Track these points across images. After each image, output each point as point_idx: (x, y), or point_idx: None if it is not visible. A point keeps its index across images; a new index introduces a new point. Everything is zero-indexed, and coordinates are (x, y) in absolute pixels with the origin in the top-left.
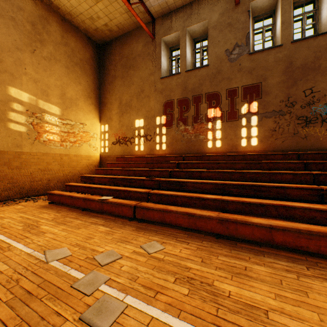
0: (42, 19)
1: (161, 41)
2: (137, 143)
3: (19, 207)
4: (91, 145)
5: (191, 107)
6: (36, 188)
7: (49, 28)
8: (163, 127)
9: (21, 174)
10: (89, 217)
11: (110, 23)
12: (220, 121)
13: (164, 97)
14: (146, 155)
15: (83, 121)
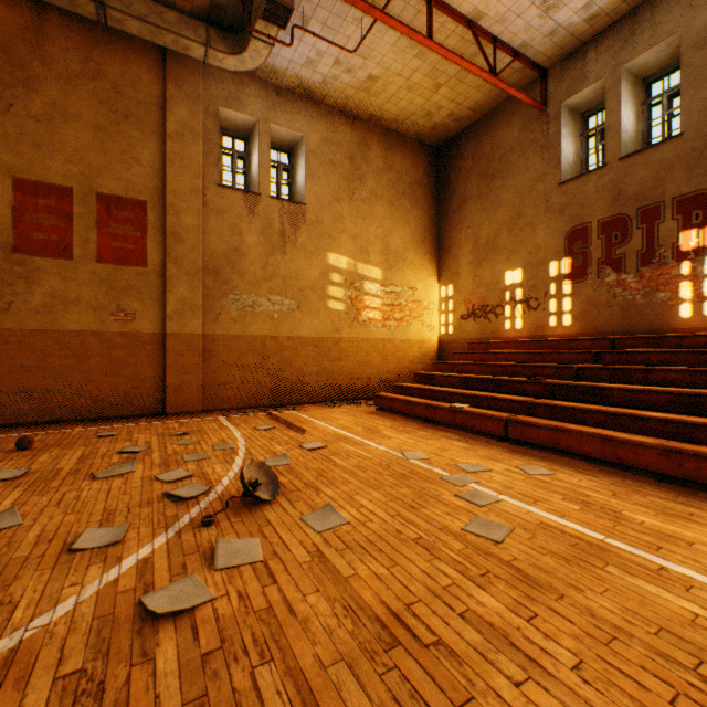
0: (360, 145)
1: (560, 110)
2: (509, 316)
3: (343, 410)
4: (425, 322)
5: (634, 232)
6: (354, 388)
7: (369, 155)
8: (564, 281)
9: (339, 369)
10: (436, 430)
11: (458, 109)
12: None
13: (567, 221)
14: (528, 338)
15: (412, 285)
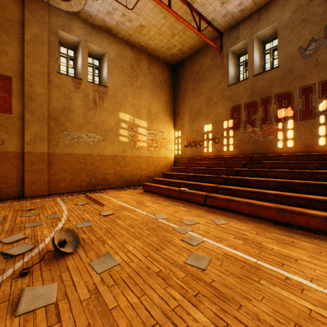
0: (136, 60)
1: (228, 52)
2: (206, 146)
3: (127, 192)
4: (168, 148)
5: (259, 109)
6: (133, 181)
7: (140, 65)
8: (230, 130)
9: (125, 171)
10: (172, 201)
11: (183, 47)
12: (292, 120)
13: (231, 103)
14: (214, 156)
15: (162, 130)
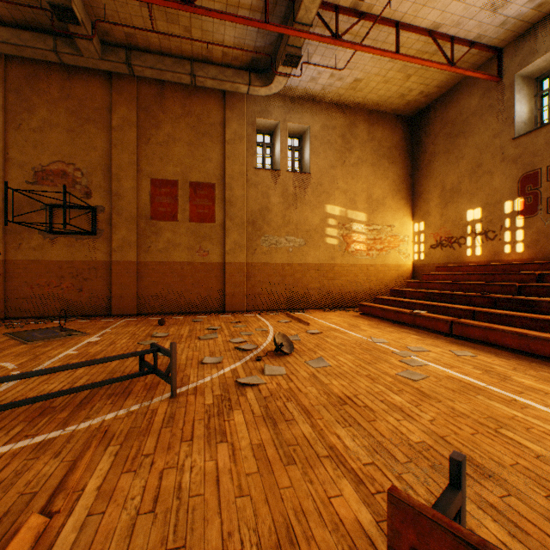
0: (349, 126)
1: (514, 79)
2: (470, 245)
3: (336, 314)
4: (400, 251)
5: None
6: (345, 299)
7: (356, 132)
8: (517, 216)
9: (334, 285)
10: (400, 328)
11: (426, 88)
12: None
13: (520, 168)
14: (486, 262)
15: (390, 223)
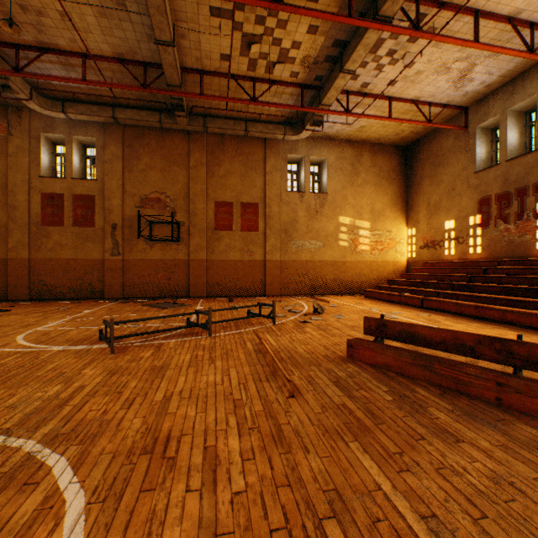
0: (357, 156)
1: (475, 130)
2: (447, 247)
3: (347, 297)
4: (397, 251)
5: (513, 202)
6: (353, 288)
7: (362, 160)
8: (477, 228)
9: (345, 277)
10: (391, 304)
11: (415, 129)
12: None
13: (479, 194)
14: (457, 260)
15: (389, 229)
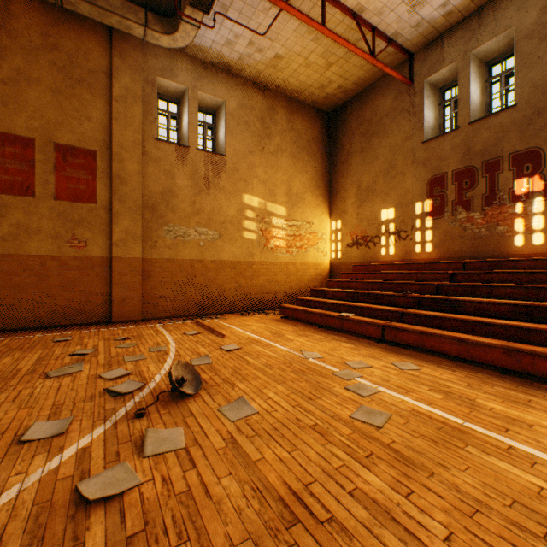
0: (269, 110)
1: (424, 85)
2: (384, 244)
3: (255, 318)
4: (319, 249)
5: (480, 180)
6: (264, 301)
7: (275, 118)
8: (426, 217)
9: (252, 286)
10: (328, 334)
11: (345, 83)
12: (541, 198)
13: (429, 171)
14: (399, 261)
15: (310, 220)
